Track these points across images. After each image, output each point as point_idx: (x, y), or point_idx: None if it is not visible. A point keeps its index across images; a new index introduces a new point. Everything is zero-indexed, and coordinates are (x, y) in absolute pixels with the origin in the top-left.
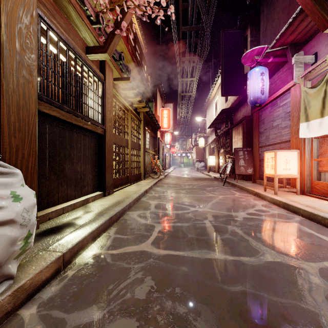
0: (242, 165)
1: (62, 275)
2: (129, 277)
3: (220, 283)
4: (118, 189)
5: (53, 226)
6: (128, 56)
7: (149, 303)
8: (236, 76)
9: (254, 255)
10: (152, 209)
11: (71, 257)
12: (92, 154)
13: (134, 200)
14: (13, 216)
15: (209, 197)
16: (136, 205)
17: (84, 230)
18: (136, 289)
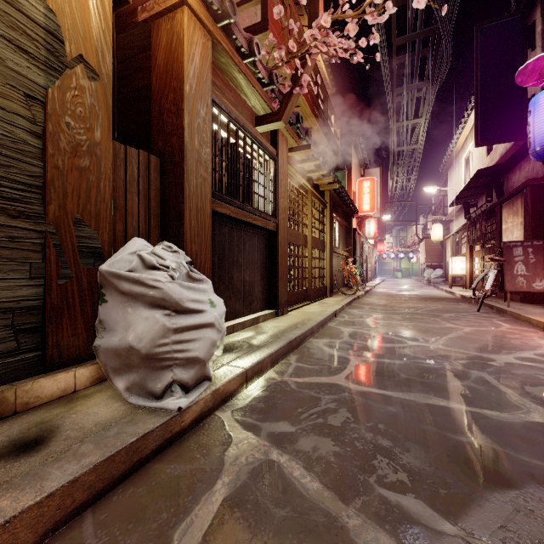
0: (521, 274)
1: (246, 393)
2: (320, 405)
3: (442, 430)
4: (294, 309)
5: (226, 344)
6: (307, 109)
7: (345, 430)
8: (508, 105)
9: (510, 411)
10: (345, 338)
11: (252, 377)
12: (261, 258)
13: (318, 323)
14: (213, 320)
15: (446, 328)
16: (321, 331)
17: (262, 351)
18: (329, 417)
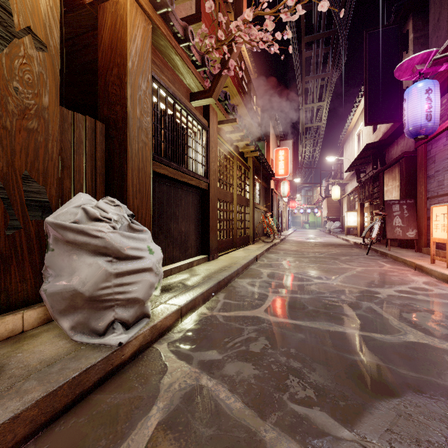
0: (398, 225)
1: (181, 326)
2: (243, 335)
3: (341, 352)
4: (223, 254)
5: (164, 285)
6: (233, 90)
7: (263, 356)
8: (389, 94)
9: (392, 334)
10: (264, 278)
11: (186, 313)
12: (195, 212)
13: (242, 266)
14: (151, 265)
15: (343, 268)
16: (245, 272)
17: (195, 290)
18: (250, 345)
